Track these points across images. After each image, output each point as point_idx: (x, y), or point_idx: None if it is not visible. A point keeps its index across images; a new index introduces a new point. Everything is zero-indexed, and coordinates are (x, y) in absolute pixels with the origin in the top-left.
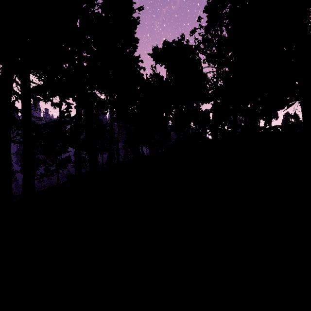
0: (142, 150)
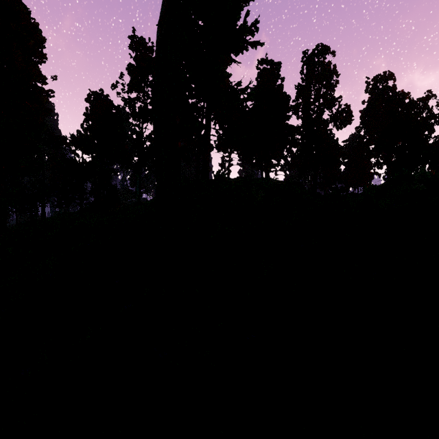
0: (43, 209)
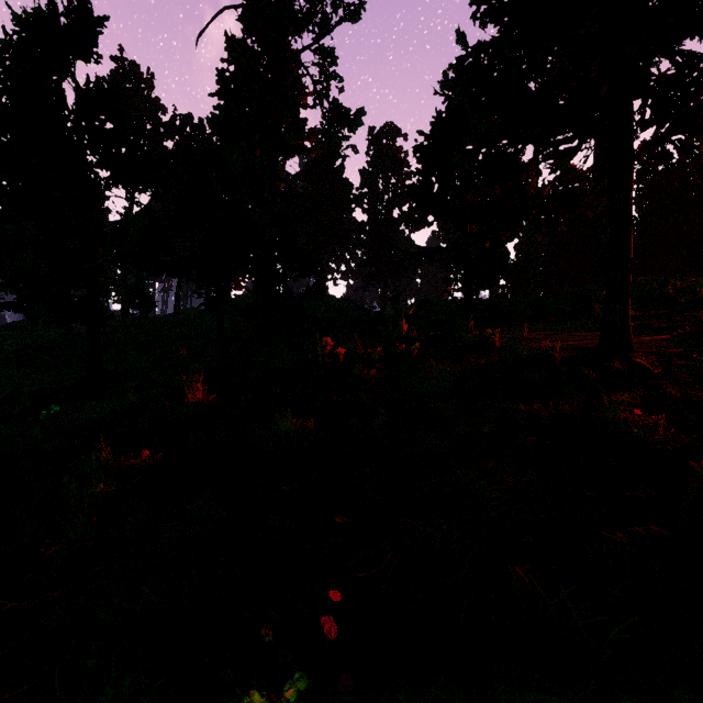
0: None
